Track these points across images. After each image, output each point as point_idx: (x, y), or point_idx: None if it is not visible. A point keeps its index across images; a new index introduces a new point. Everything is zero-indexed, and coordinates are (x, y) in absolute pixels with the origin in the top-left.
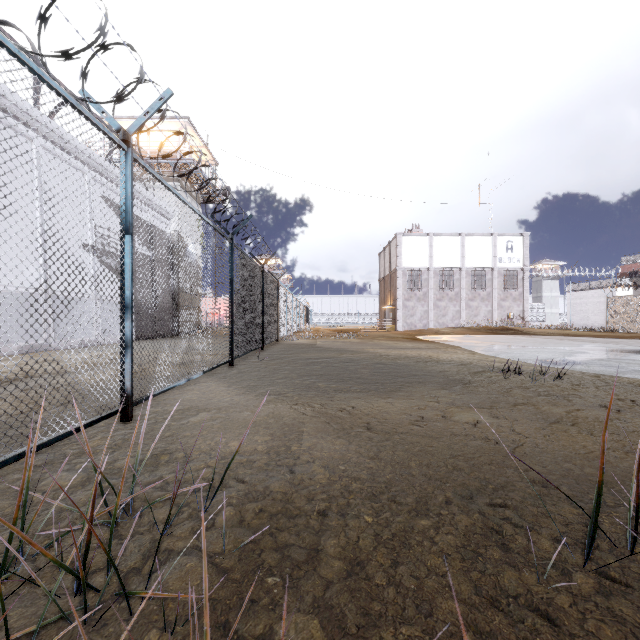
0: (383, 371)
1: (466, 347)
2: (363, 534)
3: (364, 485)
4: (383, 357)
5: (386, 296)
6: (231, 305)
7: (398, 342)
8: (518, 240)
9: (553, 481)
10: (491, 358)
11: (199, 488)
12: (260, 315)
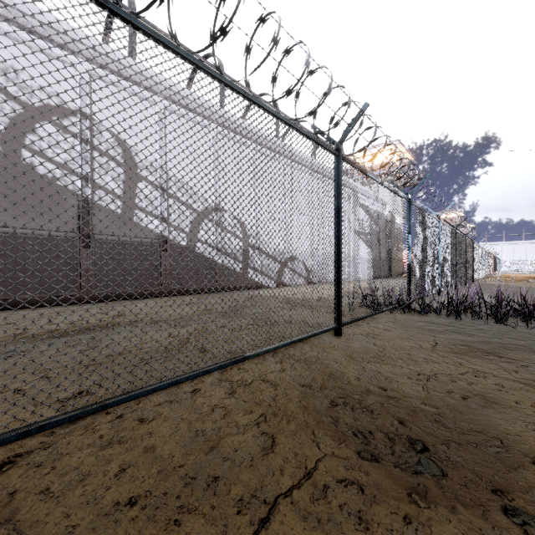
0: None
1: None
2: None
3: None
4: None
5: None
6: (455, 261)
7: None
8: None
9: None
10: None
11: None
12: (464, 265)
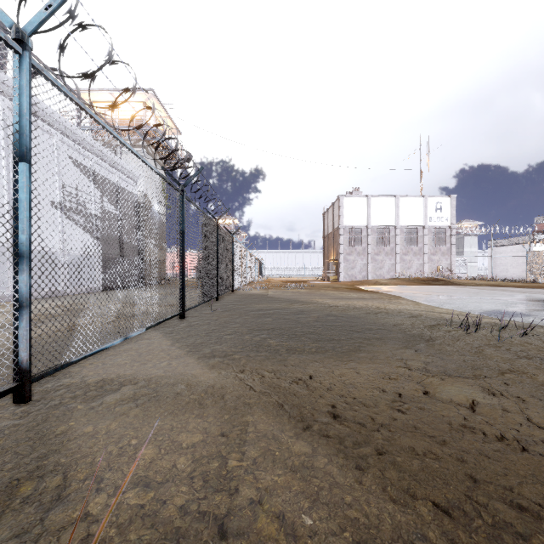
0: (336, 324)
1: (408, 297)
2: None
3: None
4: (332, 308)
5: (329, 251)
6: (182, 257)
7: (343, 292)
8: (446, 201)
9: None
10: (437, 309)
11: None
12: (214, 267)
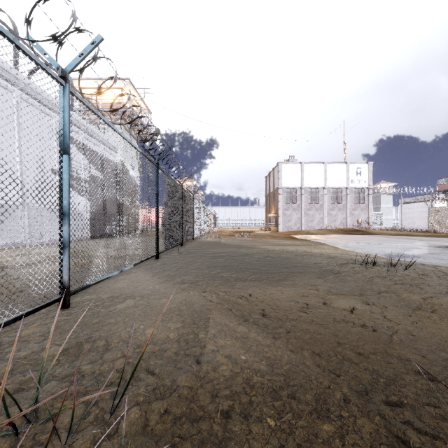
0: (271, 263)
1: (330, 244)
2: (267, 446)
3: (264, 378)
4: (270, 252)
5: (271, 207)
6: (157, 213)
7: (280, 240)
8: (365, 167)
9: (438, 374)
10: (350, 252)
11: (111, 381)
12: (180, 220)
